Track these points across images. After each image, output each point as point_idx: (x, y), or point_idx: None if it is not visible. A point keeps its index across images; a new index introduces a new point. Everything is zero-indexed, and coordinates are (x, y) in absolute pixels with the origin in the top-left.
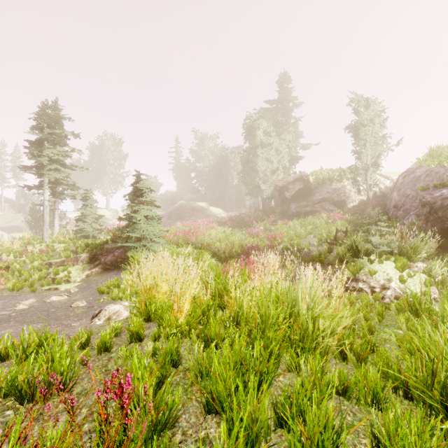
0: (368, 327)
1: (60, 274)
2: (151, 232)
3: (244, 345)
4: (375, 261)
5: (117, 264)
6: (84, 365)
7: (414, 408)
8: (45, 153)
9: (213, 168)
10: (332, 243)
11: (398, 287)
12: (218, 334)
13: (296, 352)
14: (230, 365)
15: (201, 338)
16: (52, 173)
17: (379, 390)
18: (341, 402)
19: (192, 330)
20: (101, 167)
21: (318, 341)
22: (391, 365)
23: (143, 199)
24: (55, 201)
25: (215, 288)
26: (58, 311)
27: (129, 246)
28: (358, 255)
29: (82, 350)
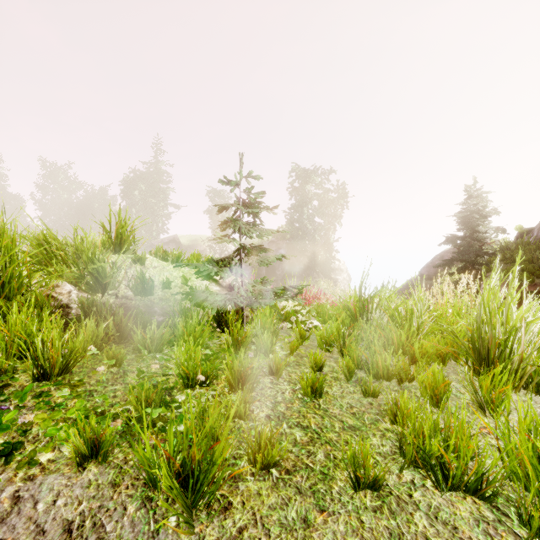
0: None
1: None
2: None
3: None
4: None
5: None
6: None
7: None
8: None
9: (66, 207)
10: None
11: None
12: None
13: None
14: None
15: None
16: None
17: None
18: None
19: None
20: None
21: None
22: None
23: None
24: None
25: None
26: None
27: None
28: None
29: None
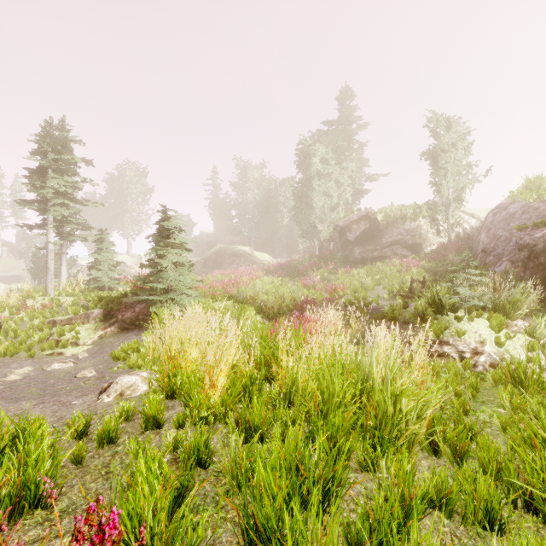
0: (461, 405)
1: (66, 334)
2: (181, 282)
3: (301, 437)
4: (464, 318)
5: (139, 322)
6: (77, 465)
7: (541, 527)
8: (50, 184)
9: (259, 204)
10: (406, 296)
11: (494, 351)
12: (264, 420)
13: (371, 443)
14: (281, 470)
15: (242, 424)
16: (57, 209)
17: (494, 504)
18: (438, 519)
19: (228, 413)
20: (121, 203)
21: (400, 427)
22: (506, 465)
23: (170, 240)
24: (62, 244)
25: (260, 354)
26: (58, 384)
27: (154, 299)
28: (441, 311)
29: (78, 441)
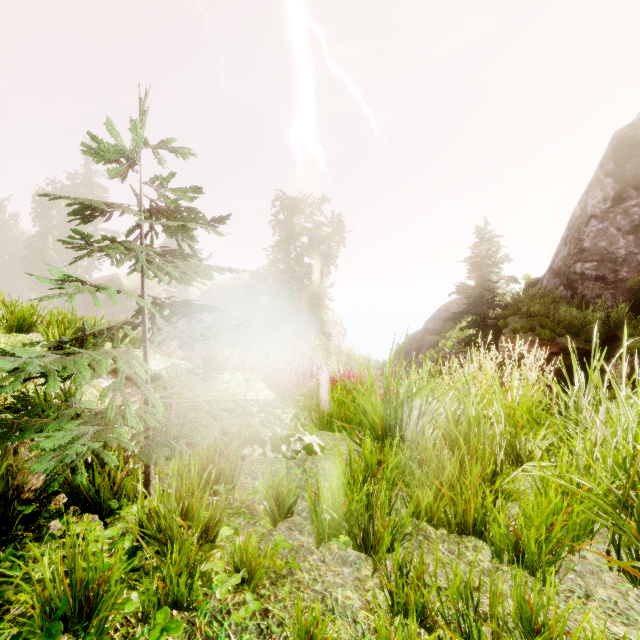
0: None
1: None
2: None
3: None
4: None
5: None
6: None
7: None
8: None
9: None
10: None
11: None
12: None
13: None
14: None
15: None
16: None
17: None
18: None
19: None
20: None
21: None
22: None
23: None
24: None
25: None
26: None
27: None
28: None
29: None
